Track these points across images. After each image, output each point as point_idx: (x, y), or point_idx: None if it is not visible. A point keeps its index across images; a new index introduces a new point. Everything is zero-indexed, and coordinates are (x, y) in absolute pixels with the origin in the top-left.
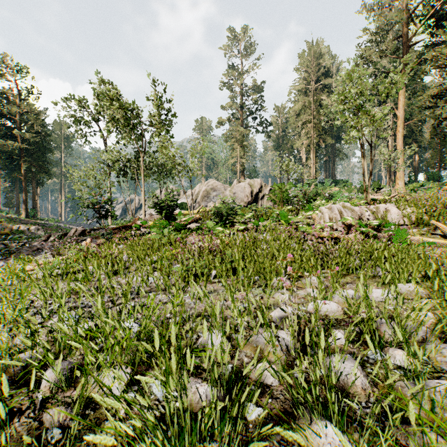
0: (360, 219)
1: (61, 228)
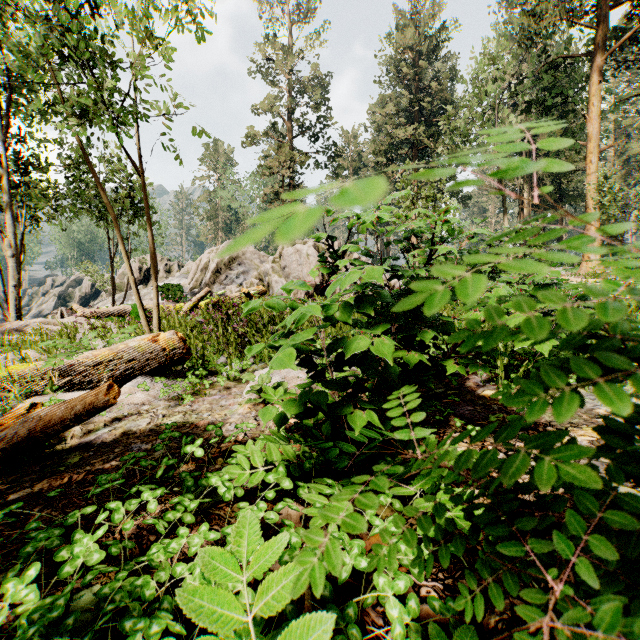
0: None
1: None
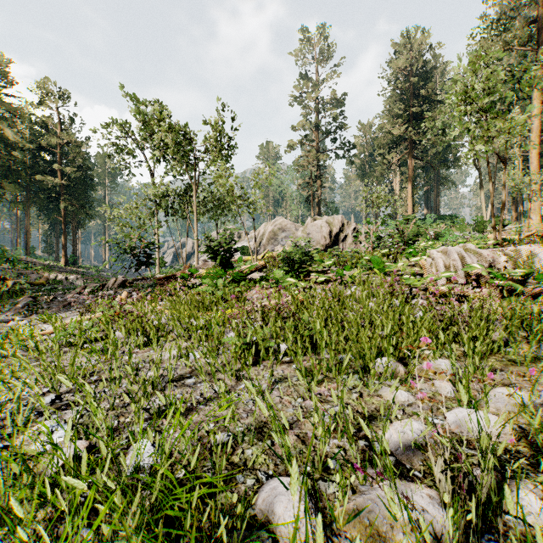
0: (491, 267)
1: (103, 278)
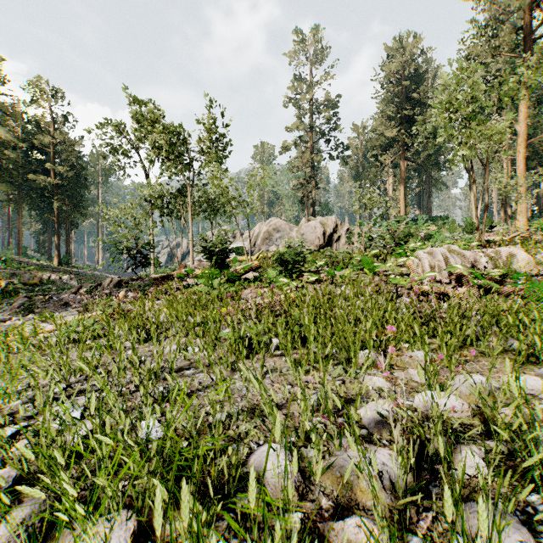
0: (473, 268)
1: (97, 278)
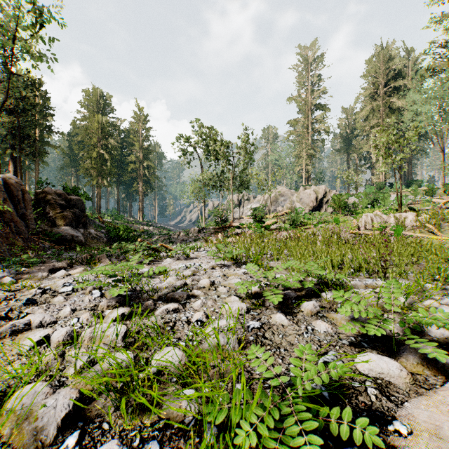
0: (385, 223)
1: (164, 228)
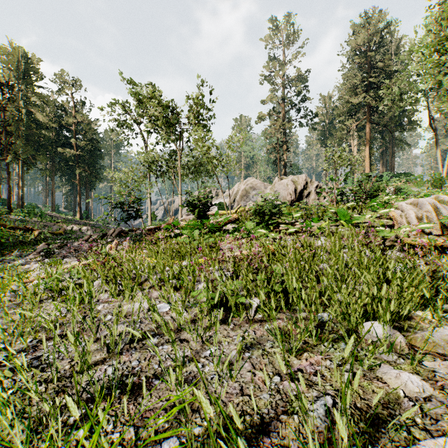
0: None
1: (109, 229)
